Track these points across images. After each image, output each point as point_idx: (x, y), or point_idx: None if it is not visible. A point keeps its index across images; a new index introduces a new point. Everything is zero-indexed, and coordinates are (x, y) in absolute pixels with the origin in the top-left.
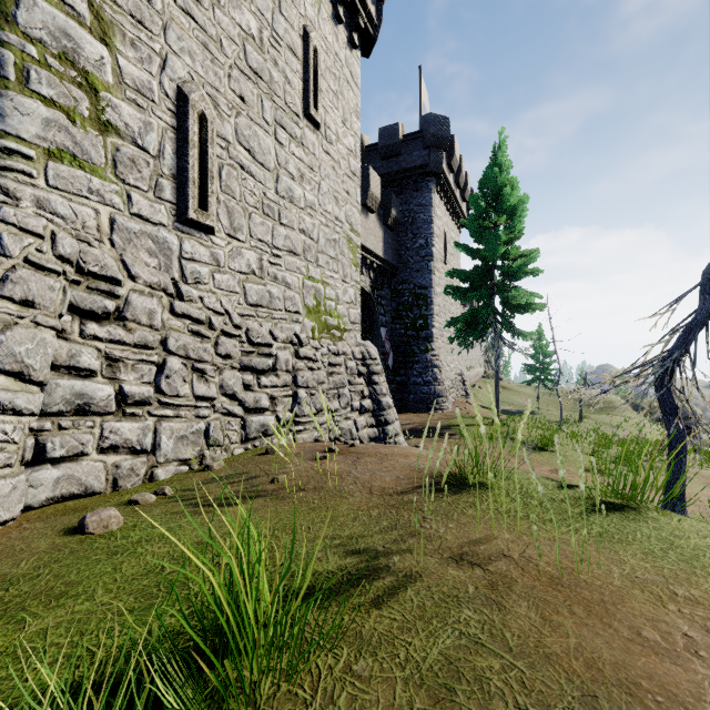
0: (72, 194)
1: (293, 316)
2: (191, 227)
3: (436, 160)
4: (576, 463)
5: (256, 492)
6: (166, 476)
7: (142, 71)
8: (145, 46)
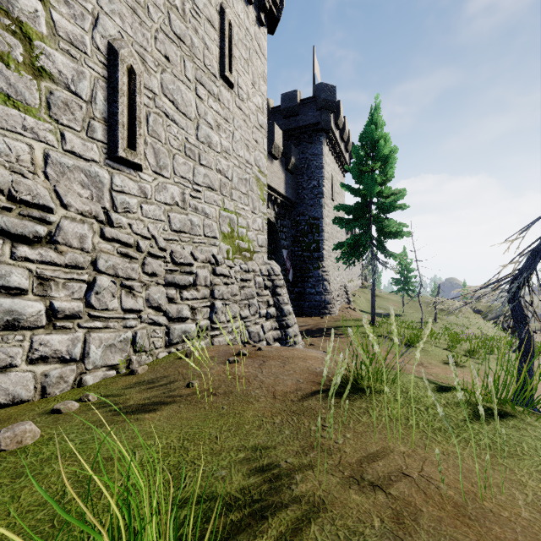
0: (6, 130)
1: (211, 241)
2: (121, 164)
3: (326, 119)
4: (436, 356)
5: (172, 397)
6: (95, 381)
7: (75, 26)
8: (78, 4)
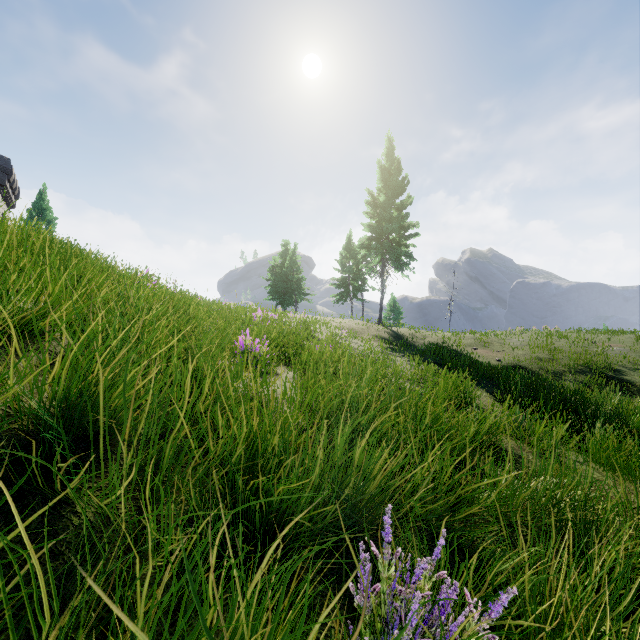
0: None
1: None
2: None
3: (2, 178)
4: None
5: None
6: None
7: None
8: None
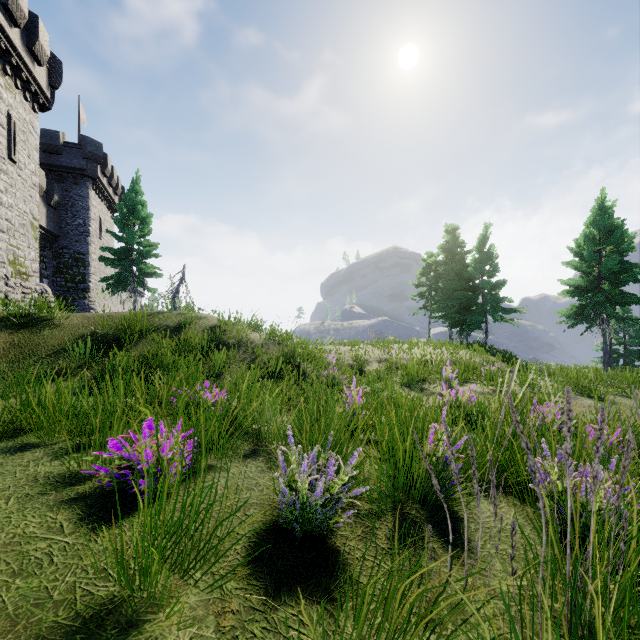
0: None
1: (2, 264)
2: None
3: (93, 169)
4: None
5: None
6: None
7: None
8: None
